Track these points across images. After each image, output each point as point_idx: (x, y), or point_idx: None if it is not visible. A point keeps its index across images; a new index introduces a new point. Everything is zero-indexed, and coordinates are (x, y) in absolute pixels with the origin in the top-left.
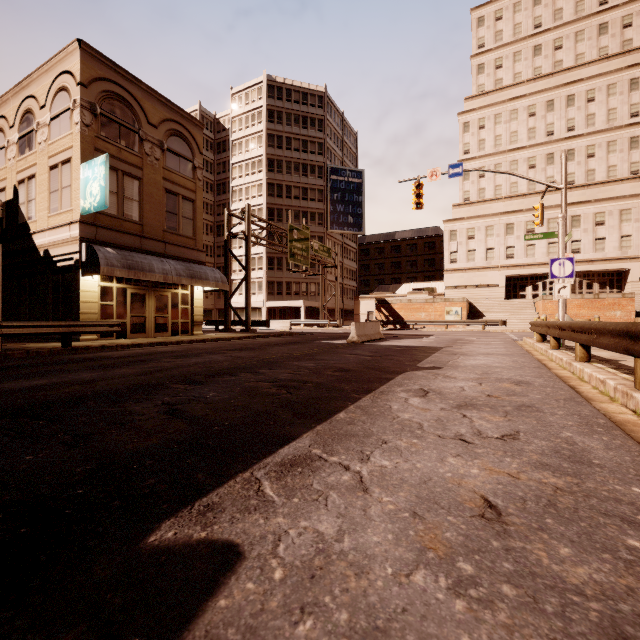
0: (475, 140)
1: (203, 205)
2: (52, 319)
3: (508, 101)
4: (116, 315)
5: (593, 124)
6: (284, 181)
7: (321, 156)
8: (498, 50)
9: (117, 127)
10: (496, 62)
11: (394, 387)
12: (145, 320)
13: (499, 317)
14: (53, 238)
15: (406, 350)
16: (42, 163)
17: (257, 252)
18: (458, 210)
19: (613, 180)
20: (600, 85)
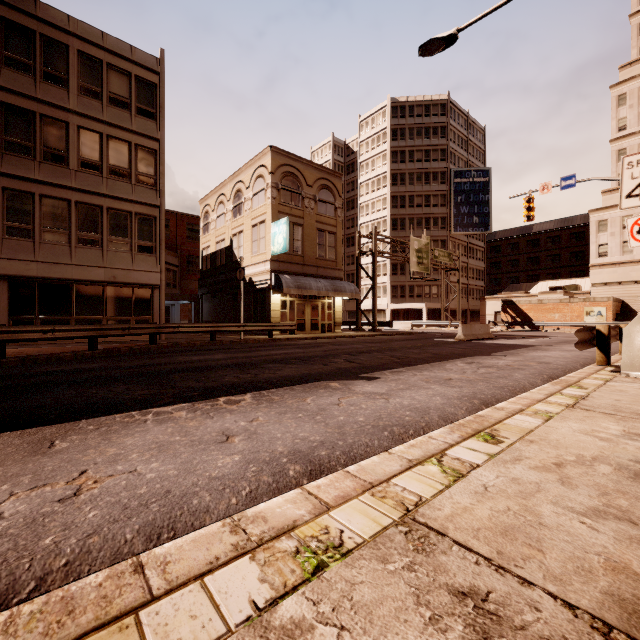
0: (634, 113)
1: None
2: (253, 321)
3: None
4: (289, 318)
5: None
6: (407, 192)
7: (444, 162)
8: None
9: (289, 194)
10: None
11: (457, 360)
12: (305, 322)
13: None
14: (254, 270)
15: (498, 346)
16: (247, 223)
17: (382, 260)
18: (609, 196)
19: None
20: None
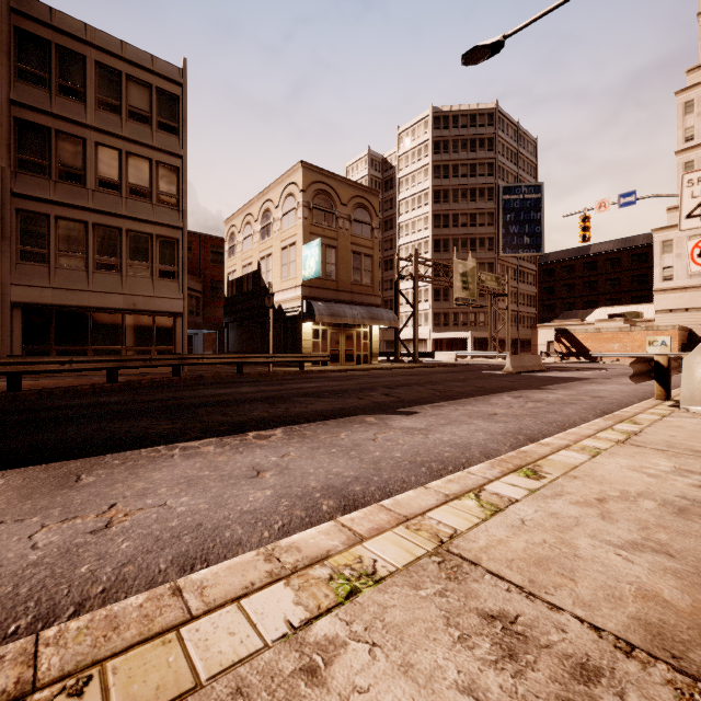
0: None
1: None
2: (283, 352)
3: None
4: (321, 349)
5: None
6: (450, 210)
7: (491, 177)
8: None
9: (322, 214)
10: None
11: (504, 394)
12: (339, 352)
13: None
14: (284, 297)
15: (550, 379)
16: (276, 245)
17: (423, 284)
18: (675, 214)
19: None
20: None
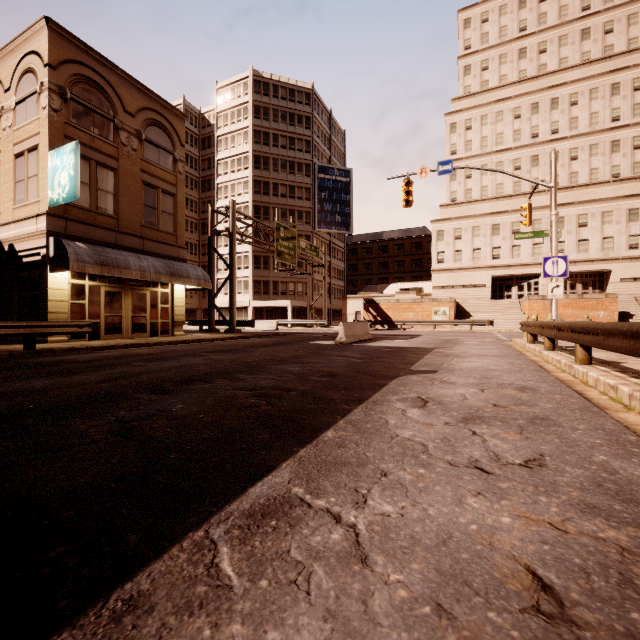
0: (462, 141)
1: (187, 202)
2: (18, 319)
3: (494, 103)
4: (89, 315)
5: (576, 127)
6: (271, 179)
7: (308, 154)
8: (484, 52)
9: (90, 114)
10: (482, 64)
11: (388, 395)
12: (121, 320)
13: (486, 317)
14: (18, 231)
15: (397, 351)
16: (7, 151)
17: (243, 251)
18: (445, 210)
19: (595, 183)
20: (583, 89)
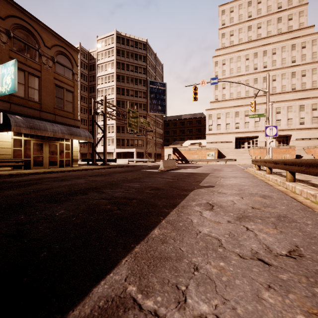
0: (220, 70)
1: (82, 98)
2: None
3: (236, 52)
4: (24, 156)
5: (275, 65)
6: (125, 87)
7: (144, 75)
8: (231, 27)
9: (24, 46)
10: (230, 33)
11: (190, 202)
12: (43, 158)
13: (232, 157)
14: None
15: (191, 175)
16: None
17: (111, 123)
18: (212, 104)
19: (284, 92)
20: (278, 46)
